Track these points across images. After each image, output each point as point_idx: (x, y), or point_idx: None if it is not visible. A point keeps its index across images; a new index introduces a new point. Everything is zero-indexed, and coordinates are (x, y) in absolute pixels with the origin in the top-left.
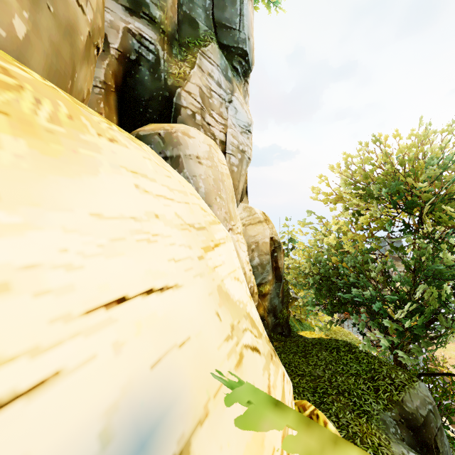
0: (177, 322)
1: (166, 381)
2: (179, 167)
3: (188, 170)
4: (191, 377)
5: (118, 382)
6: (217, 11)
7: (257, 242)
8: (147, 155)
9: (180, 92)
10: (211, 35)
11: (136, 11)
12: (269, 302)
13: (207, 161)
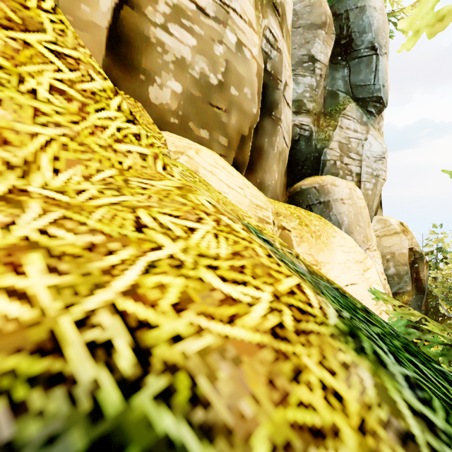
0: (359, 294)
1: None
2: (329, 208)
3: (335, 209)
4: None
5: None
6: (353, 76)
7: (392, 252)
8: (340, 236)
9: (326, 151)
10: (349, 98)
11: (299, 111)
12: None
13: (349, 201)
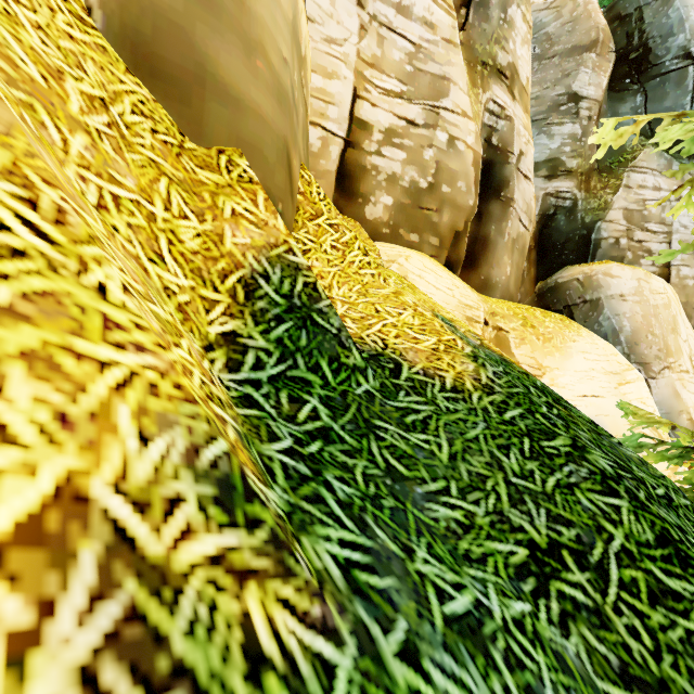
0: (603, 408)
1: (600, 421)
2: (599, 309)
3: (610, 310)
4: (609, 426)
5: (587, 413)
6: (652, 104)
7: None
8: (586, 341)
9: (599, 225)
10: (643, 140)
11: (553, 174)
12: None
13: (634, 297)
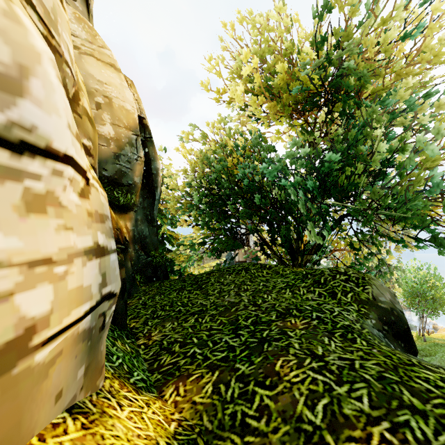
0: None
1: None
2: None
3: None
4: None
5: None
6: None
7: (106, 95)
8: None
9: None
10: None
11: None
12: (133, 226)
13: None
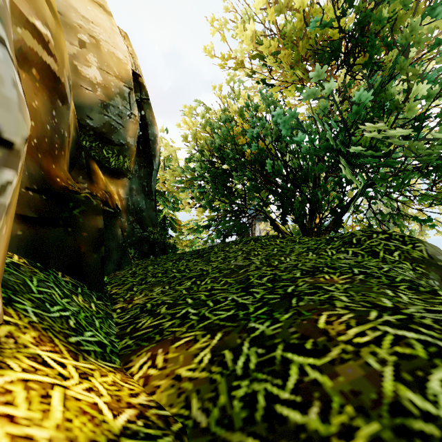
0: None
1: None
2: None
3: None
4: None
5: None
6: None
7: (92, 35)
8: None
9: None
10: None
11: None
12: (127, 195)
13: None
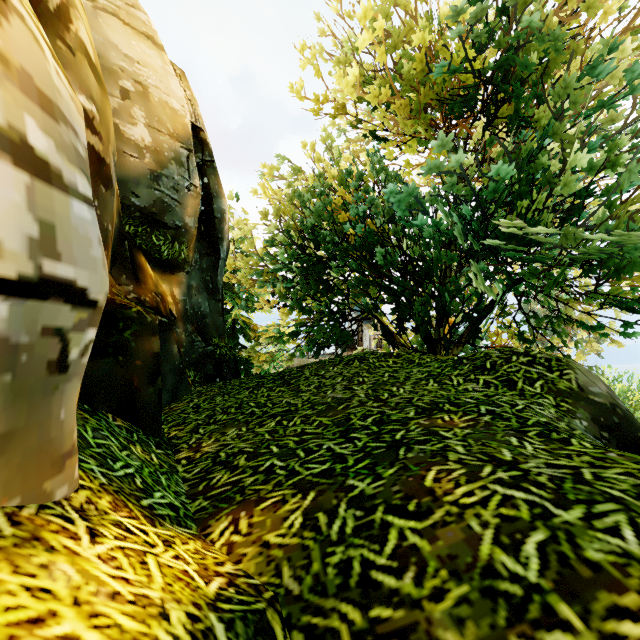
0: None
1: None
2: None
3: None
4: None
5: None
6: None
7: (138, 80)
8: None
9: None
10: None
11: None
12: (185, 295)
13: None
